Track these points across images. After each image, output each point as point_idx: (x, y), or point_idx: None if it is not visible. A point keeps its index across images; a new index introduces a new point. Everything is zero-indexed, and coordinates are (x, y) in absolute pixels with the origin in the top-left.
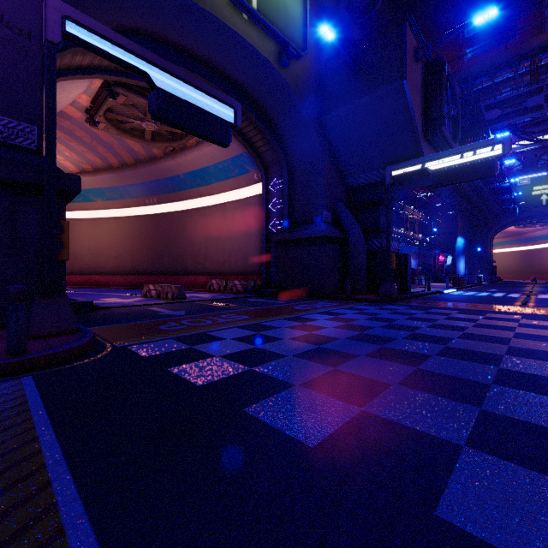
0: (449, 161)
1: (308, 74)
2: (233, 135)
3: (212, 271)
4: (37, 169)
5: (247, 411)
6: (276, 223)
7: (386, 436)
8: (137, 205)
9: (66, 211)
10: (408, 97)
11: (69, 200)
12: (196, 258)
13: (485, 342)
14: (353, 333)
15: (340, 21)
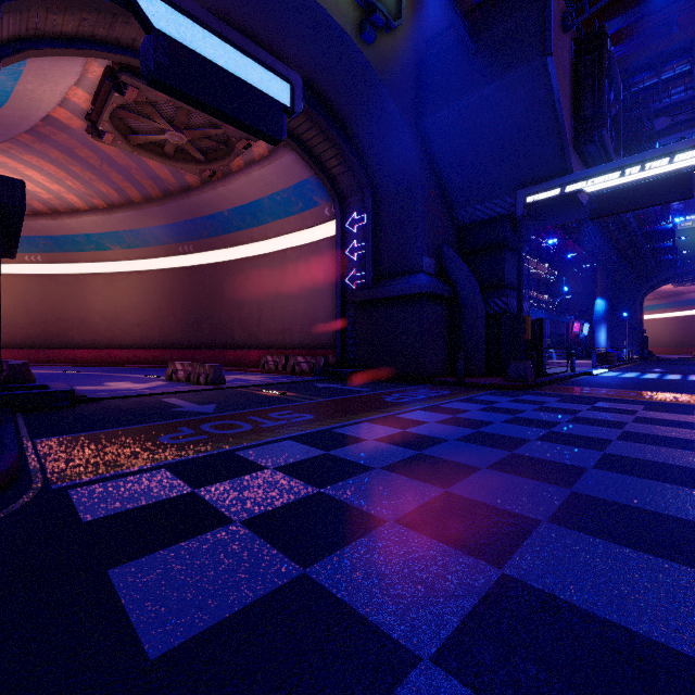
0: (617, 178)
1: (403, 58)
2: (295, 151)
3: (268, 344)
4: None
5: None
6: (356, 275)
7: None
8: (167, 254)
9: (73, 263)
10: (554, 83)
11: (16, 226)
12: (246, 325)
13: None
14: (497, 454)
15: None
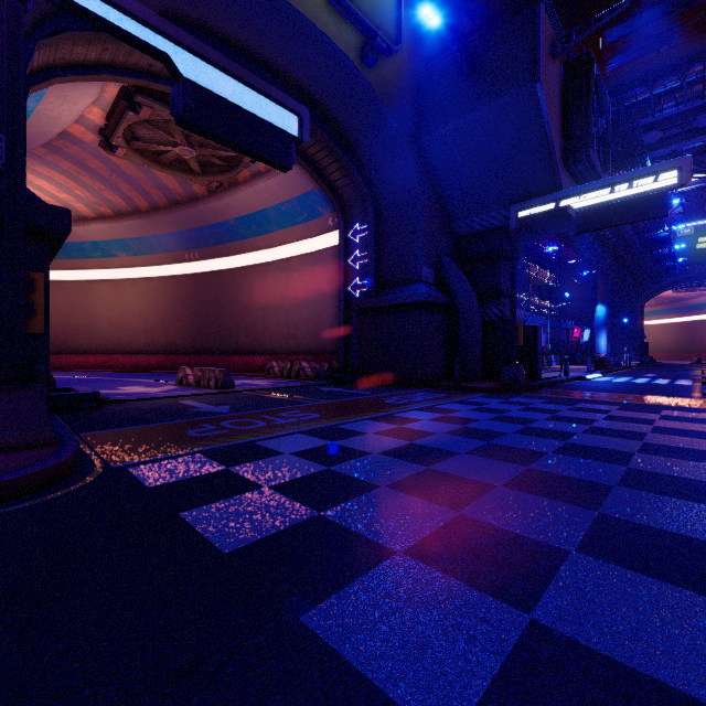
0: (601, 195)
1: (403, 79)
2: (300, 165)
3: (273, 350)
4: (1, 197)
5: (308, 622)
6: (359, 284)
7: (603, 705)
8: (173, 261)
9: (79, 269)
10: (543, 106)
11: (58, 246)
12: (251, 331)
13: (685, 459)
14: (476, 443)
15: (446, 9)
